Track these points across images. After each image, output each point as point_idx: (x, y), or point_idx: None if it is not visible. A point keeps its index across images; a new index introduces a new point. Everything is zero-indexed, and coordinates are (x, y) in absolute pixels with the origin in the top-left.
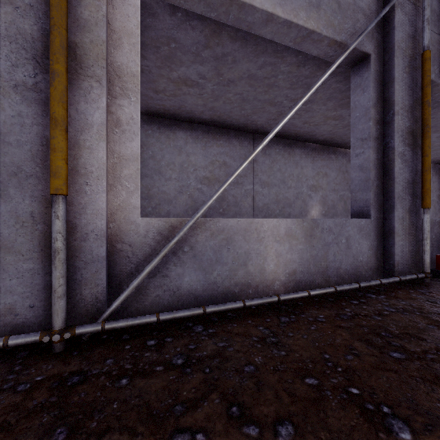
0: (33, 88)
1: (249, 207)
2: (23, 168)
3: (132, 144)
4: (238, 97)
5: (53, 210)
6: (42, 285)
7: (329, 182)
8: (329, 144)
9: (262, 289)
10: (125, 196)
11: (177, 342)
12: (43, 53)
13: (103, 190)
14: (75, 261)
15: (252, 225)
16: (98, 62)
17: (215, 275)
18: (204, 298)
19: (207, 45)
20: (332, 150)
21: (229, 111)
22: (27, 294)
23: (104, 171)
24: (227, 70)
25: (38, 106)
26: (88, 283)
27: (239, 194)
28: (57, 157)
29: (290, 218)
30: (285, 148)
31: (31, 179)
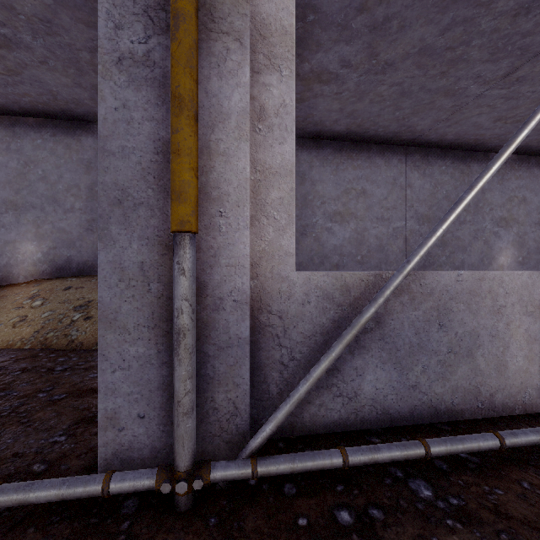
0: (143, 60)
1: (399, 253)
2: (130, 192)
3: (283, 147)
4: (394, 91)
5: (175, 258)
6: (157, 383)
7: (530, 212)
8: (531, 151)
9: (502, 402)
10: (272, 236)
11: (398, 525)
12: (158, 3)
13: (245, 225)
14: (204, 345)
15: (483, 283)
16: (238, 7)
17: (417, 372)
18: (399, 412)
19: (362, 6)
20: (535, 161)
21: (376, 114)
22: (136, 396)
23: (247, 192)
24: (387, 46)
25: (151, 90)
26: (222, 382)
27: (385, 234)
28: (182, 164)
29: (463, 268)
30: (456, 164)
31: (141, 208)
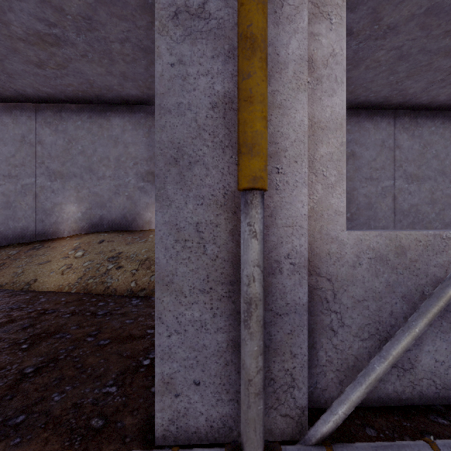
0: (198, 13)
1: (388, 211)
2: (185, 150)
3: (332, 99)
4: (392, 55)
5: (246, 219)
6: (212, 349)
7: None
8: None
9: None
10: (321, 194)
11: None
12: None
13: (303, 182)
14: None
15: None
16: None
17: None
18: None
19: None
20: None
21: (369, 80)
22: (191, 362)
23: (305, 146)
24: (392, 9)
25: (206, 43)
26: (279, 351)
27: (373, 193)
28: (255, 113)
29: None
30: (446, 125)
31: (196, 167)
